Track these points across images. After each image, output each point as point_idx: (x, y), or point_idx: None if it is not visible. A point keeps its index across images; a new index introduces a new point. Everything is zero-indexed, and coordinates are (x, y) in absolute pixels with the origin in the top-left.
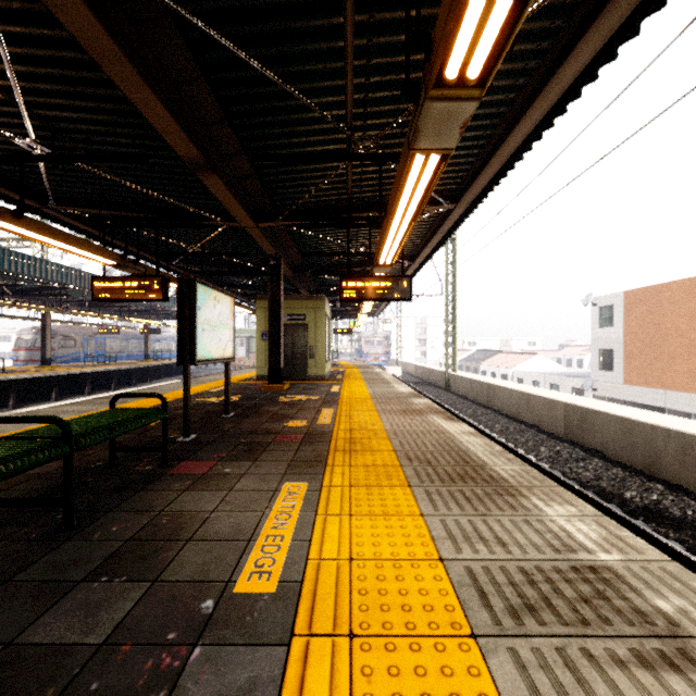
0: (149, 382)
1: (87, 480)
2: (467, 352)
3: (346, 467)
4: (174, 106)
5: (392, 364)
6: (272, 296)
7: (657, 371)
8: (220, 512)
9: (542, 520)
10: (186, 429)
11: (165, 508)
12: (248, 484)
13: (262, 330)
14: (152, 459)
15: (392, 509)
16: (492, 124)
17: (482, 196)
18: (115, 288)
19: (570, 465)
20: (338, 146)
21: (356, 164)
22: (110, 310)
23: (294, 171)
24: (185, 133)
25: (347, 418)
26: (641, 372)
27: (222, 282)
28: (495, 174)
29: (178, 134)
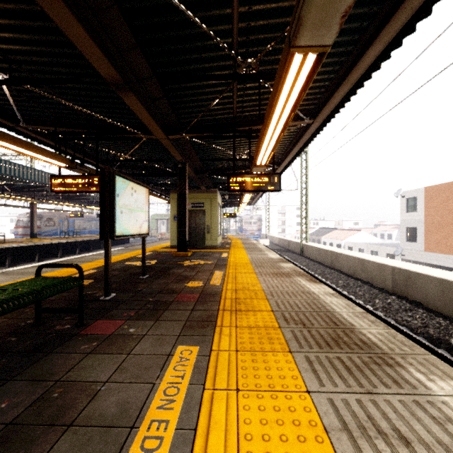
0: (102, 249)
1: (10, 339)
2: (312, 229)
3: (232, 327)
4: (95, 33)
5: (262, 237)
6: (180, 189)
7: (449, 242)
8: (112, 383)
9: (433, 401)
10: (107, 289)
11: (63, 376)
12: (146, 346)
13: (174, 214)
14: (73, 317)
15: (277, 382)
16: (346, 51)
17: (334, 112)
18: (67, 183)
19: (401, 315)
20: (226, 71)
21: (240, 88)
22: (76, 201)
23: (193, 94)
24: (104, 54)
25: (233, 279)
26: (437, 243)
27: (148, 181)
28: (346, 93)
29: (99, 55)
